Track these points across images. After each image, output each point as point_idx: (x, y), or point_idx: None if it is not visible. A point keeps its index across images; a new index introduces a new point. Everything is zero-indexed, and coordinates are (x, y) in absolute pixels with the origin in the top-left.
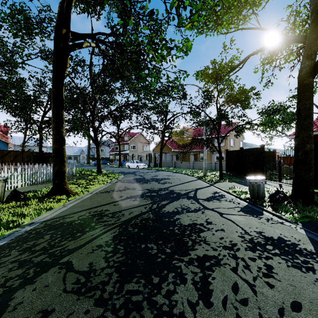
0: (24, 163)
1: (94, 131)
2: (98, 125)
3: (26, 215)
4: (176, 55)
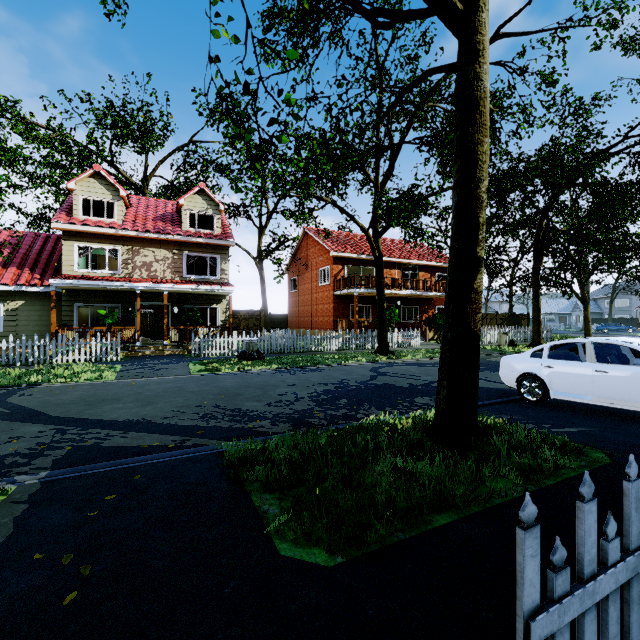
0: (497, 325)
1: (580, 287)
2: (586, 279)
3: (521, 350)
4: (633, 240)
